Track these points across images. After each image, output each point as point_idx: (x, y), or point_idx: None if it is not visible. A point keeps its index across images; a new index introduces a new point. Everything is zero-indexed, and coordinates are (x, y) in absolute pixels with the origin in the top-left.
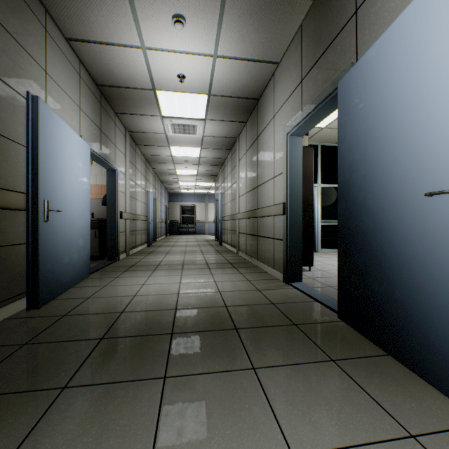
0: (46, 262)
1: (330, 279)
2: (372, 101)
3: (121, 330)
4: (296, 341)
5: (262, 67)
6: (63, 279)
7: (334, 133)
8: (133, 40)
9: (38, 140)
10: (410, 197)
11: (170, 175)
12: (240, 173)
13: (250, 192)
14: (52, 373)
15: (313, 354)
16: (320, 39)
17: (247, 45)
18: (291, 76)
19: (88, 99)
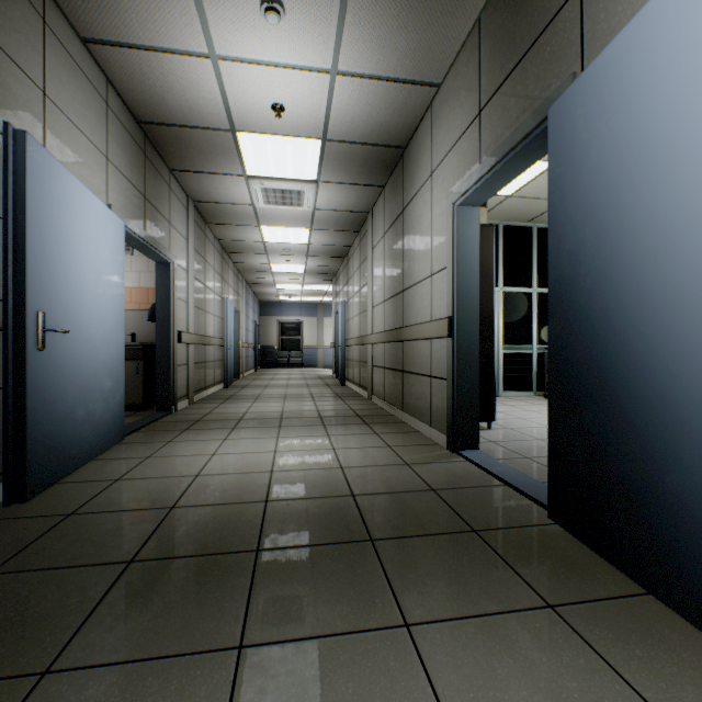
0: (41, 419)
1: (525, 444)
2: (618, 135)
3: (168, 544)
4: (480, 565)
5: (412, 93)
6: (74, 448)
7: (525, 205)
8: (196, 43)
9: (26, 208)
10: (699, 307)
11: (261, 273)
12: (375, 269)
13: (390, 300)
14: (27, 639)
15: (513, 593)
16: (514, 38)
17: (387, 54)
18: (461, 106)
19: (123, 144)
